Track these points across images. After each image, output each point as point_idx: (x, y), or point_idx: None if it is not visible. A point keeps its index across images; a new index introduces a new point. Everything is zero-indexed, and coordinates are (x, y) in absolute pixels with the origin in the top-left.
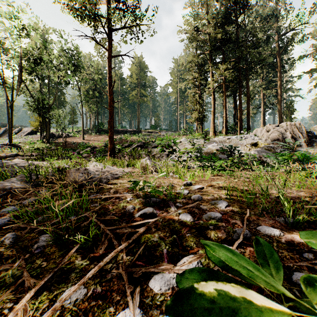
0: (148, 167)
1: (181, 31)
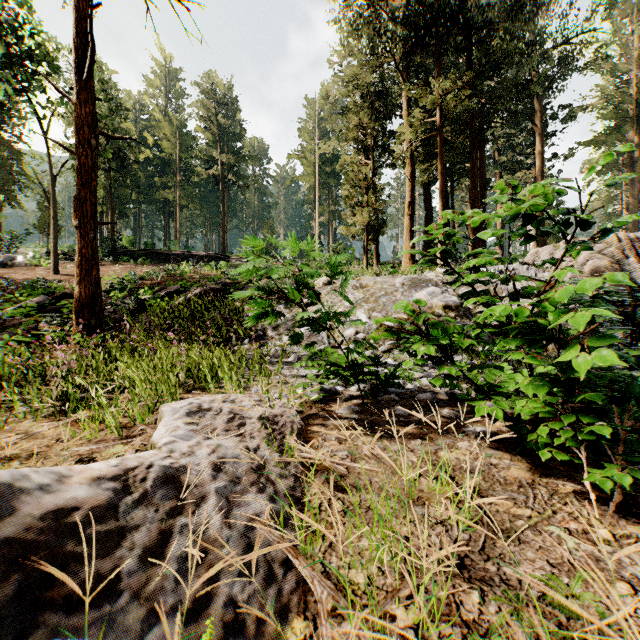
0: None
1: None
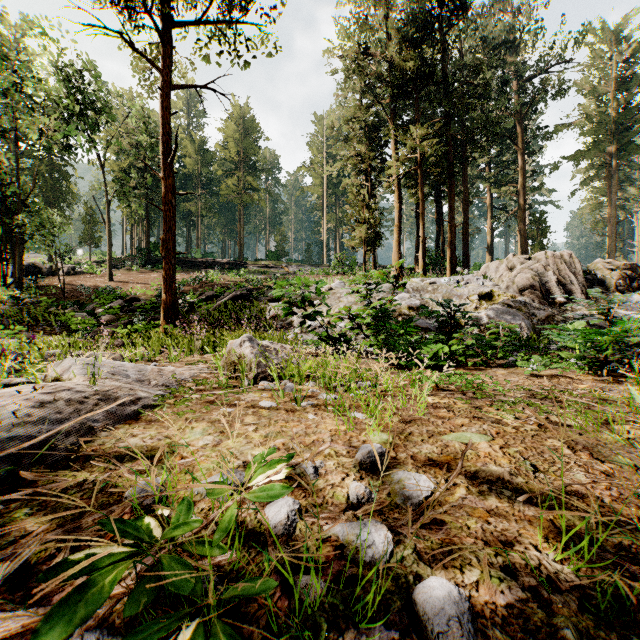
0: (247, 365)
1: (331, 52)
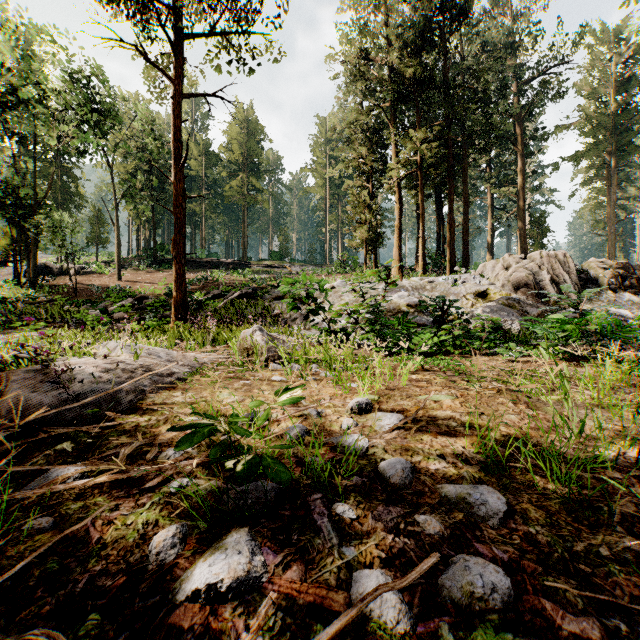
0: (259, 351)
1: (333, 57)
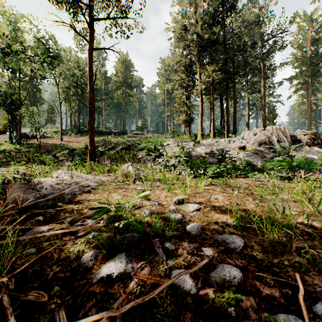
0: (131, 175)
1: (168, 29)
